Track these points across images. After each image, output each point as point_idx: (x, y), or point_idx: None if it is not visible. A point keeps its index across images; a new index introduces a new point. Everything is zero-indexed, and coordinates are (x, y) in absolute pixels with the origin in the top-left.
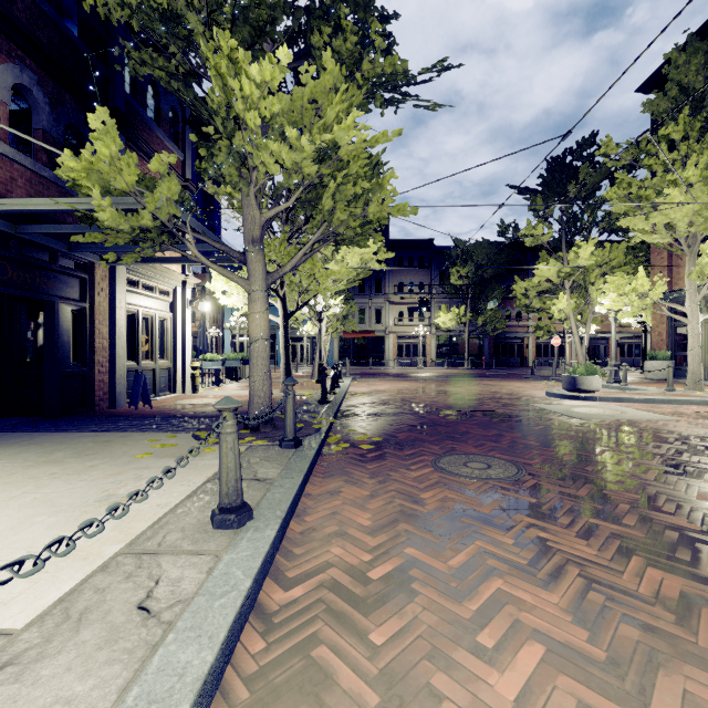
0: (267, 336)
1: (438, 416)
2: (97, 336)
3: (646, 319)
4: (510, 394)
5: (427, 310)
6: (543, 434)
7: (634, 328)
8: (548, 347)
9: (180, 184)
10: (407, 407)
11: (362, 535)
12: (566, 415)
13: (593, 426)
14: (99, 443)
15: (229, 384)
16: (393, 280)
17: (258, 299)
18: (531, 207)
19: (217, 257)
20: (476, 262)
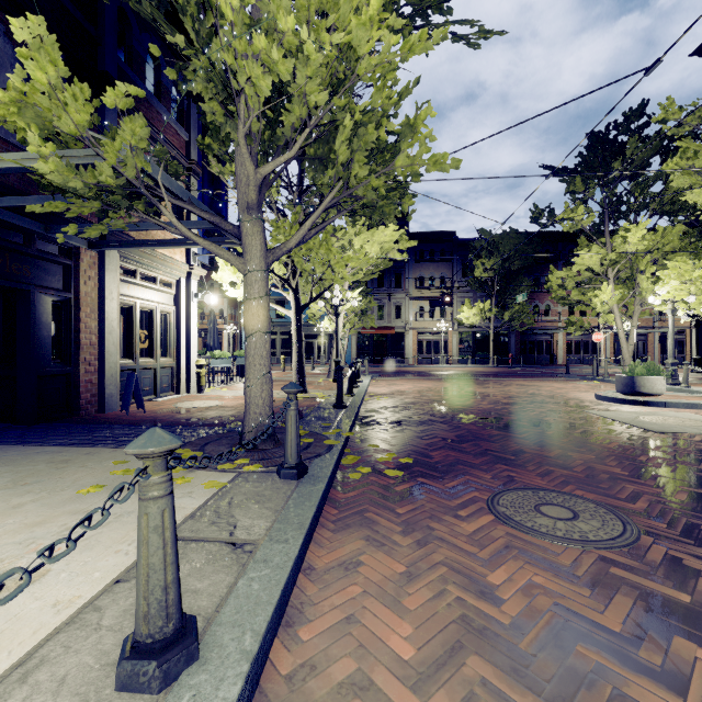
0: (266, 329)
1: (477, 426)
2: (84, 331)
3: (699, 312)
4: (552, 397)
5: (450, 304)
6: (624, 455)
7: (676, 322)
8: (579, 344)
9: (185, 166)
10: (437, 413)
11: (401, 693)
12: (638, 426)
13: (684, 444)
14: (53, 463)
15: (240, 383)
16: (413, 274)
17: (255, 281)
18: (569, 189)
19: (216, 238)
20: (502, 254)
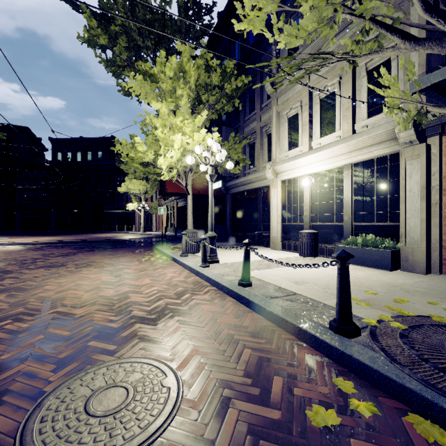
0: None
1: None
2: None
3: None
4: None
5: None
6: None
7: None
8: None
9: None
10: None
11: (201, 302)
12: None
13: None
14: None
15: None
16: None
17: None
18: None
19: None
20: None
